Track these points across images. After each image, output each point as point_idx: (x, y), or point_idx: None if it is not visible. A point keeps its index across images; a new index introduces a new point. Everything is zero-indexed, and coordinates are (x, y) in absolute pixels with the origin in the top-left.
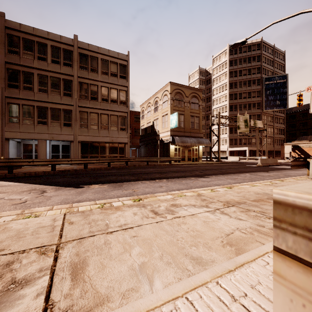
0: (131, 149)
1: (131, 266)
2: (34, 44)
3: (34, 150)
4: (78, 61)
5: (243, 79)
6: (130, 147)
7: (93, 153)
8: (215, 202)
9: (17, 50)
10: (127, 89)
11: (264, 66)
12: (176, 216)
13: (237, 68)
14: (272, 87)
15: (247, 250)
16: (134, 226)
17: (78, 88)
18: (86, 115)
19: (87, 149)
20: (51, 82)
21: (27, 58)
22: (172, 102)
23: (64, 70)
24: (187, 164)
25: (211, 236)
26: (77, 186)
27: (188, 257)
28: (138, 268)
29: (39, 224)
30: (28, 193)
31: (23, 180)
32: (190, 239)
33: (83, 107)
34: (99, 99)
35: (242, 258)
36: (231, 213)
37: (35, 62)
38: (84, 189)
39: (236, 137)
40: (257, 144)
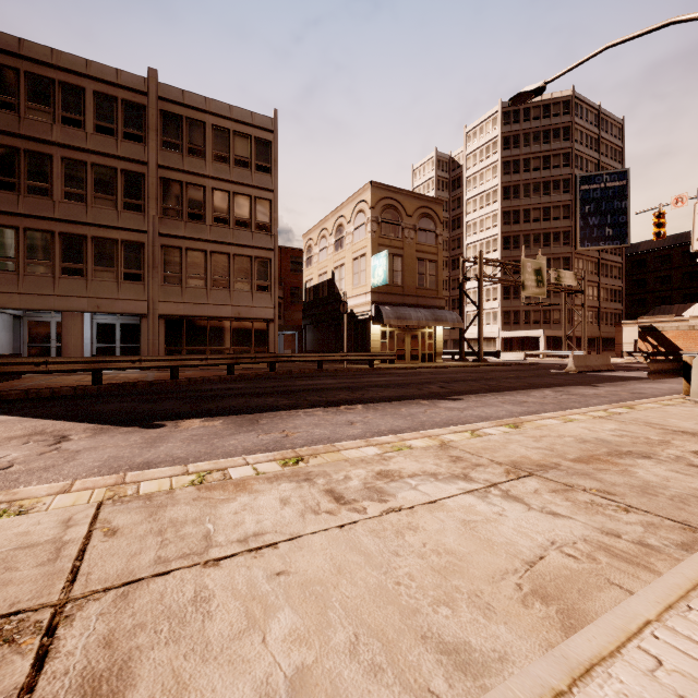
0: (283, 335)
1: (265, 684)
2: (53, 88)
3: (56, 337)
4: (158, 130)
5: (532, 179)
6: (280, 330)
7: (194, 343)
8: (484, 464)
9: (13, 102)
10: (273, 198)
11: (579, 150)
12: (390, 507)
13: (520, 153)
14: (596, 196)
15: (593, 616)
16: (281, 541)
17: (158, 193)
18: (178, 256)
19: (180, 334)
20: (96, 178)
21: (36, 121)
22: (377, 228)
23: (126, 151)
24: (410, 367)
25: (488, 568)
26: (148, 423)
27: (431, 643)
28: (284, 693)
29: (23, 537)
30: (22, 442)
31: (19, 408)
32: (432, 580)
33: (170, 237)
34: (209, 219)
35: (583, 643)
36: (528, 496)
37: (57, 130)
38: (165, 431)
39: (517, 307)
40: (563, 323)
